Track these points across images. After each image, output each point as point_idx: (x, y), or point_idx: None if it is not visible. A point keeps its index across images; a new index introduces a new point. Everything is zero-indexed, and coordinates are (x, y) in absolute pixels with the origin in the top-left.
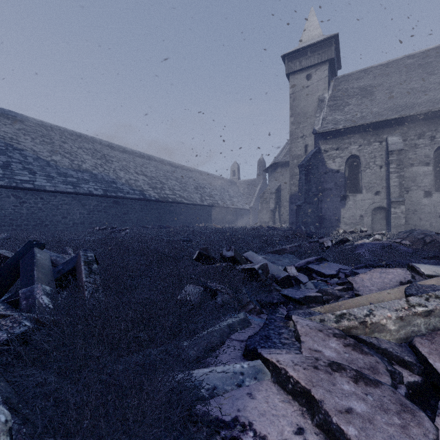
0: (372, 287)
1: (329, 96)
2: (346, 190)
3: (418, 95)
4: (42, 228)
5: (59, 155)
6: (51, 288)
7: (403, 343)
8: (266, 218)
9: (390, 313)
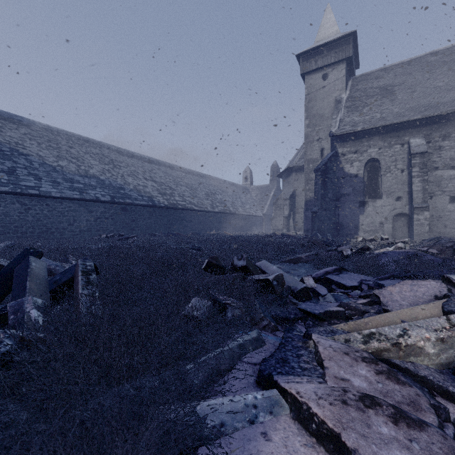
0: (402, 302)
1: (347, 97)
2: (365, 196)
3: (442, 94)
4: (47, 236)
5: (65, 160)
6: (44, 300)
7: (445, 369)
8: (280, 226)
9: (429, 334)
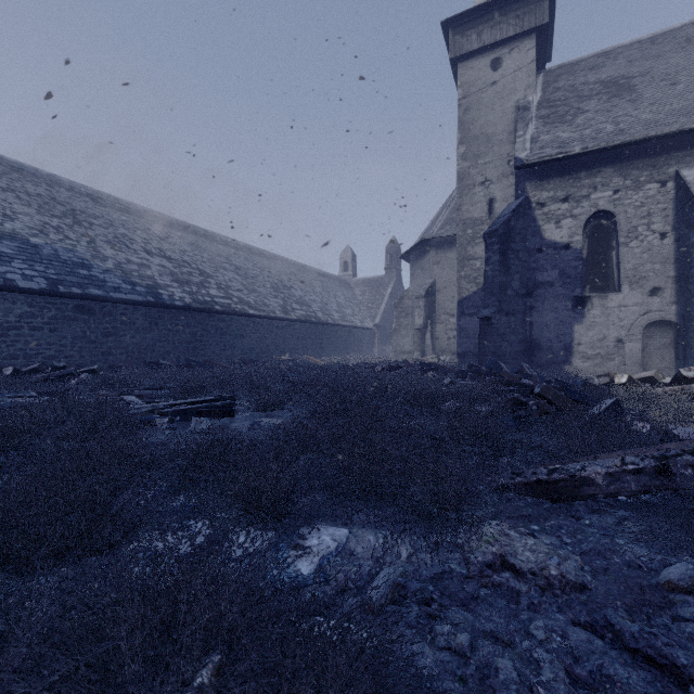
0: None
1: (538, 101)
2: (583, 287)
3: None
4: None
5: None
6: None
7: None
8: (406, 345)
9: None
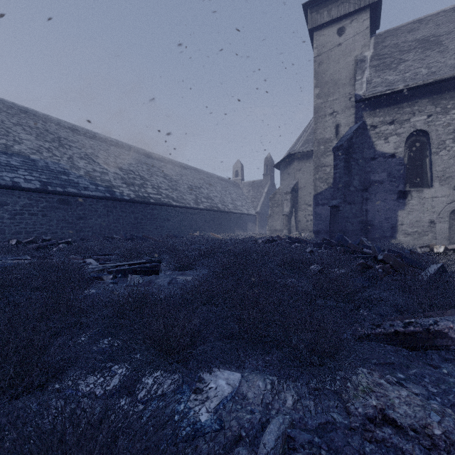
0: None
1: (371, 55)
2: (404, 184)
3: None
4: None
5: None
6: None
7: None
8: (277, 226)
9: None
